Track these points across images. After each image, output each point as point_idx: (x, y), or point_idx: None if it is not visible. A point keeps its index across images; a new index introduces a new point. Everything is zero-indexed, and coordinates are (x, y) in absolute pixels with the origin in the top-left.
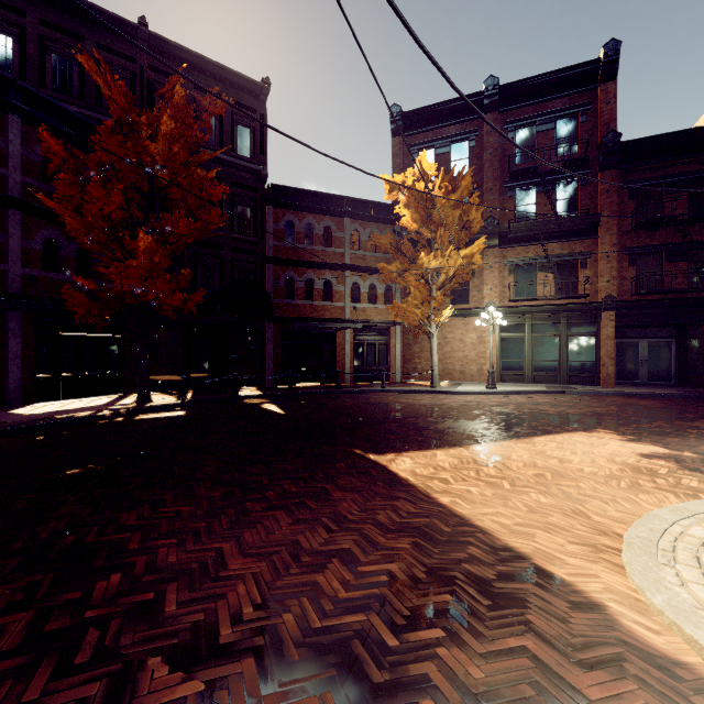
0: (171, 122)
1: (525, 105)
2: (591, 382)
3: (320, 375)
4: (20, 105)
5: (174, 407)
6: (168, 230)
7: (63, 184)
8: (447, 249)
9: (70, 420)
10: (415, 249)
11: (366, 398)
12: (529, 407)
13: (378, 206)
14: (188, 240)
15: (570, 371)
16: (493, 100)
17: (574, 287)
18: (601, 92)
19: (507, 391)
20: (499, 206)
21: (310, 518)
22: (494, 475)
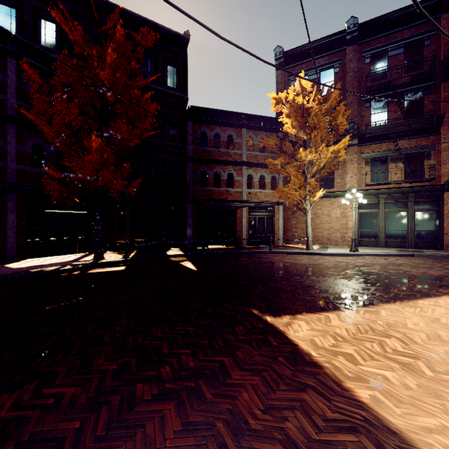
0: (114, 53)
1: (379, 36)
2: (435, 247)
3: (224, 240)
4: (15, 50)
5: (119, 263)
6: (113, 134)
7: (38, 101)
8: (319, 146)
9: (39, 273)
10: (293, 148)
11: (258, 258)
12: (393, 268)
13: (266, 119)
14: (132, 144)
15: (416, 238)
16: (353, 35)
17: (420, 173)
18: (443, 20)
19: (368, 253)
20: (358, 114)
21: (203, 421)
22: (402, 352)
